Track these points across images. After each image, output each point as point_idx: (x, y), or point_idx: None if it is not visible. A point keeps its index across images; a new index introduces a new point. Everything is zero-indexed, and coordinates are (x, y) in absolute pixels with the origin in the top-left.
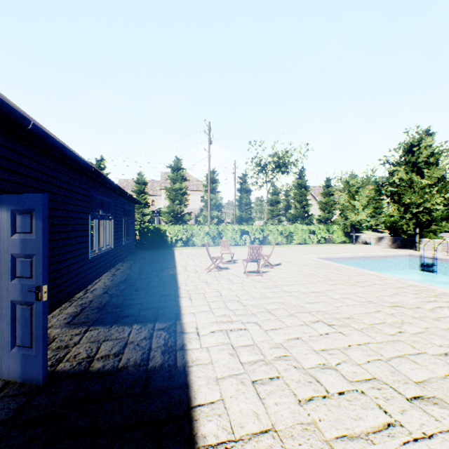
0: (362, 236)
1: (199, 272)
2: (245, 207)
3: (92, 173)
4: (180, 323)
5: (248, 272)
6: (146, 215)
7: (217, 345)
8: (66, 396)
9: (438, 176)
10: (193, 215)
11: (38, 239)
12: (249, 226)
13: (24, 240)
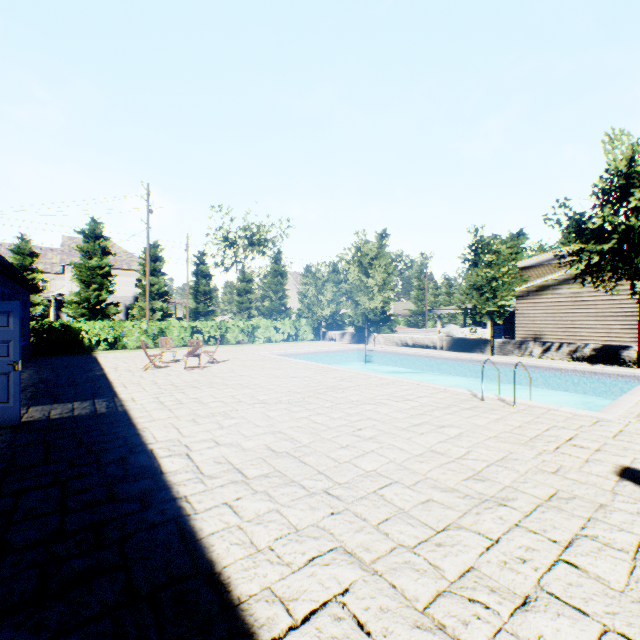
0: (329, 333)
1: (134, 371)
2: (204, 297)
3: (5, 267)
4: (118, 398)
5: (189, 367)
6: (36, 305)
7: (149, 402)
8: (44, 425)
9: (380, 277)
10: (122, 307)
11: (16, 331)
12: (203, 323)
13: (2, 332)
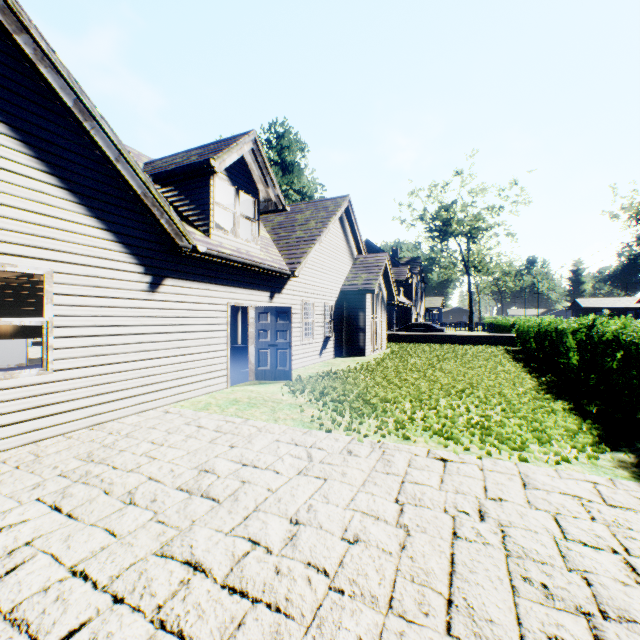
0: None
1: None
2: None
3: None
4: None
5: None
6: None
7: None
8: None
9: None
10: None
11: None
12: None
13: None
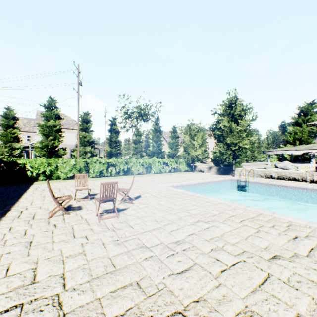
0: (198, 166)
1: (35, 220)
2: (115, 144)
3: None
4: None
5: (101, 213)
6: (16, 149)
7: None
8: None
9: (246, 125)
10: (69, 150)
11: None
12: (115, 160)
13: None
